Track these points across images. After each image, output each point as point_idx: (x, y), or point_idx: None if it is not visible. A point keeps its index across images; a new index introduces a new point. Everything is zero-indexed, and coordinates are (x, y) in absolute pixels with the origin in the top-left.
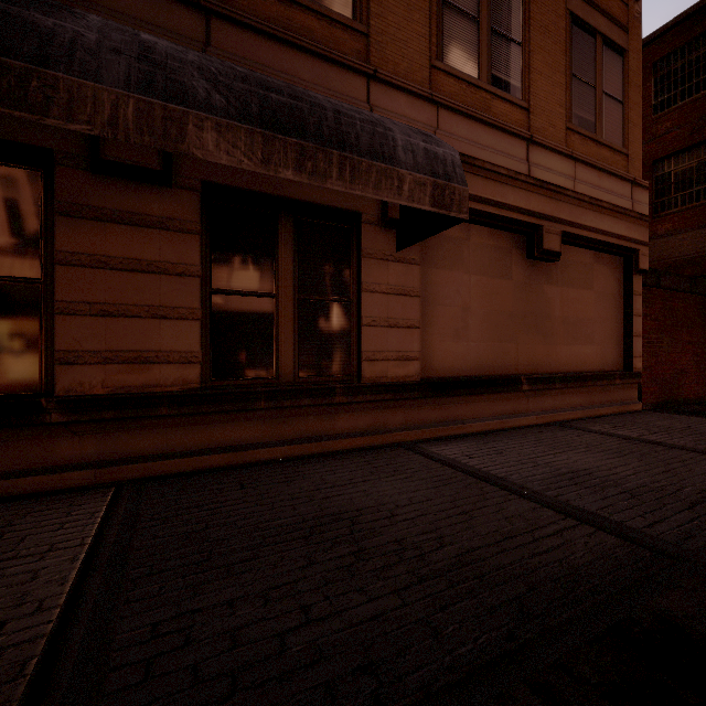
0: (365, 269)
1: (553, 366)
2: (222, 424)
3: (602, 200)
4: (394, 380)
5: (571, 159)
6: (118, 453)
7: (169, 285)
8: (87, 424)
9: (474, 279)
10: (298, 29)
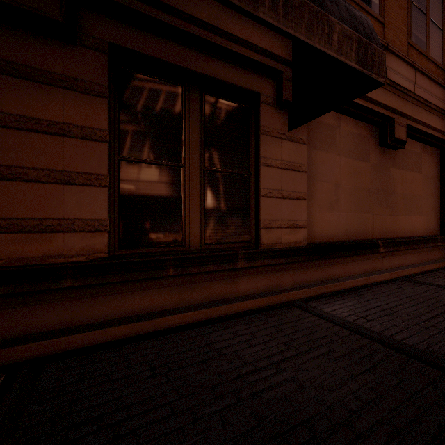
0: (263, 145)
1: (396, 232)
2: (130, 293)
3: (432, 102)
4: (286, 245)
5: (413, 67)
6: (14, 332)
7: (73, 148)
8: None
9: (344, 160)
10: None
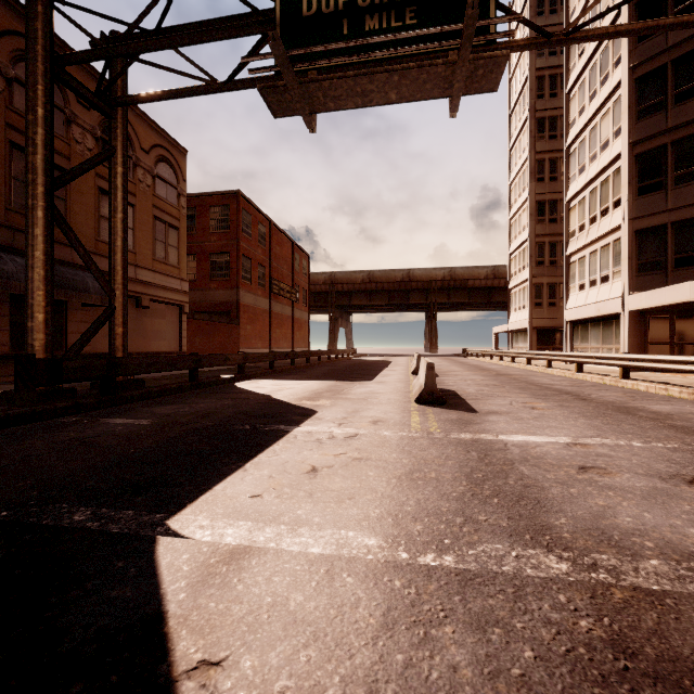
0: (70, 313)
1: (148, 349)
2: None
3: (168, 286)
4: (81, 352)
5: (155, 272)
6: None
7: None
8: None
9: None
10: None
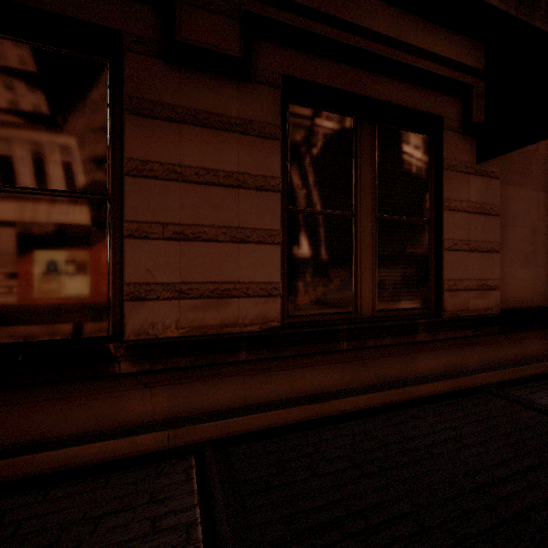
0: (446, 183)
1: None
2: (301, 369)
3: None
4: (474, 312)
5: None
6: (192, 408)
7: (247, 201)
8: (159, 373)
9: (542, 197)
10: None
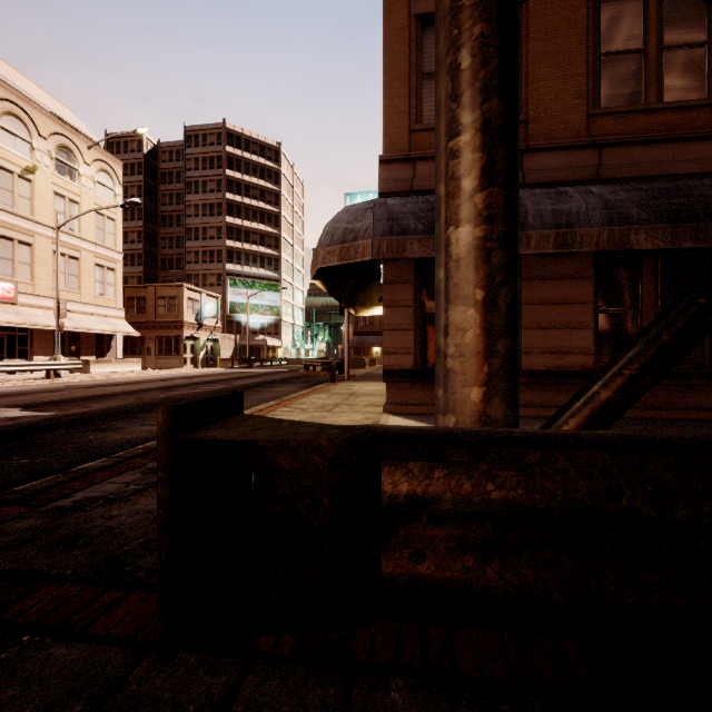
0: None
1: None
2: None
3: None
4: None
5: None
6: (548, 402)
7: (575, 310)
8: (534, 385)
9: None
10: (659, 127)
